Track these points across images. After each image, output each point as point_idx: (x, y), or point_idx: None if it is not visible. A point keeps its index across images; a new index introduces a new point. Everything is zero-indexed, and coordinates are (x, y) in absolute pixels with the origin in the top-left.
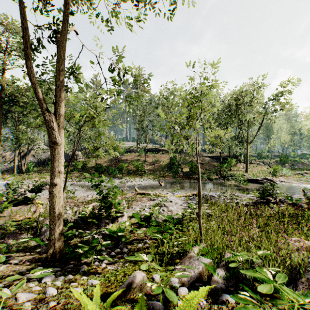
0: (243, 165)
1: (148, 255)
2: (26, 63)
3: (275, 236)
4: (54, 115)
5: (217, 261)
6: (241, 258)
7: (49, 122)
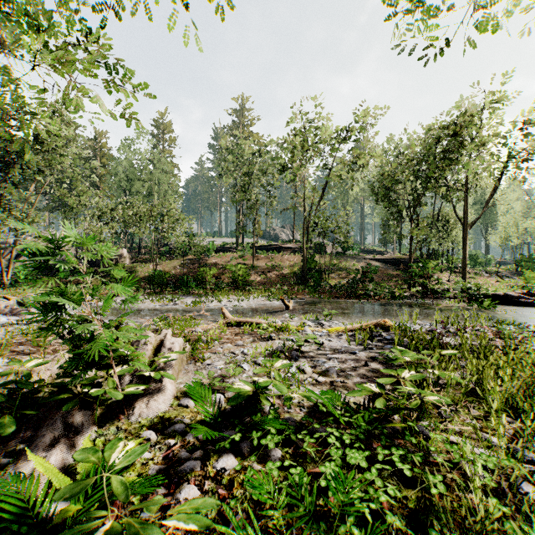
0: (447, 275)
1: None
2: None
3: None
4: None
5: None
6: None
7: None
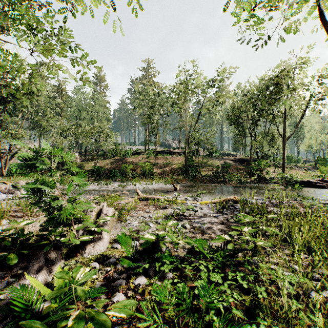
0: (273, 169)
1: None
2: None
3: None
4: None
5: None
6: None
7: None
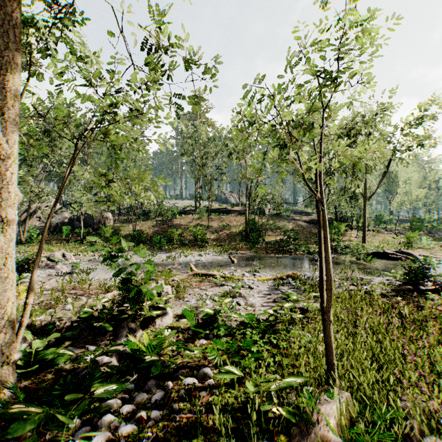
0: (356, 233)
1: None
2: None
3: None
4: None
5: None
6: None
7: None
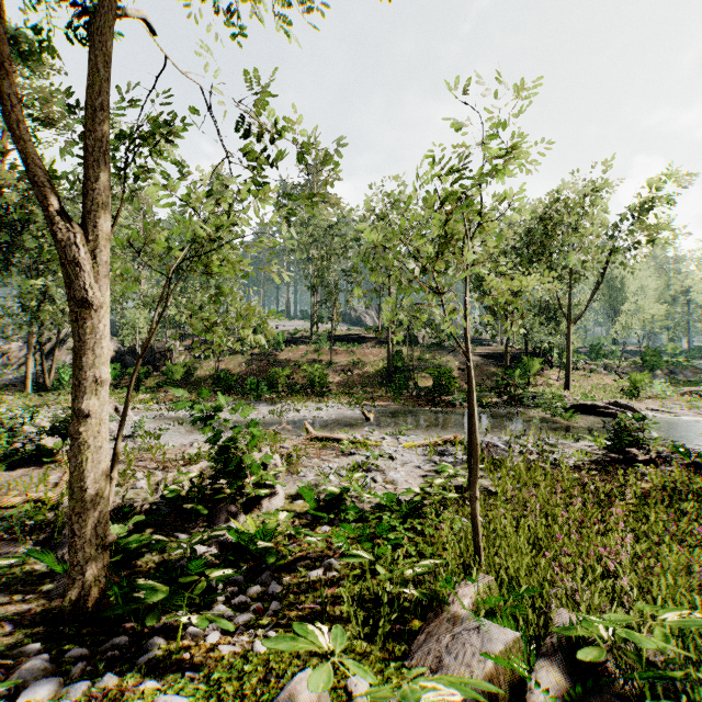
0: (557, 373)
1: (335, 630)
2: (5, 84)
3: (676, 554)
4: (84, 229)
5: (533, 636)
6: (608, 631)
7: (69, 248)
